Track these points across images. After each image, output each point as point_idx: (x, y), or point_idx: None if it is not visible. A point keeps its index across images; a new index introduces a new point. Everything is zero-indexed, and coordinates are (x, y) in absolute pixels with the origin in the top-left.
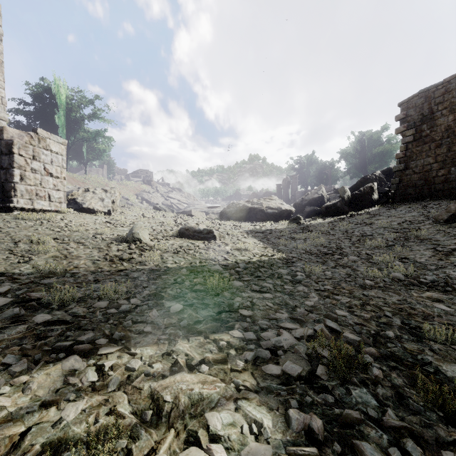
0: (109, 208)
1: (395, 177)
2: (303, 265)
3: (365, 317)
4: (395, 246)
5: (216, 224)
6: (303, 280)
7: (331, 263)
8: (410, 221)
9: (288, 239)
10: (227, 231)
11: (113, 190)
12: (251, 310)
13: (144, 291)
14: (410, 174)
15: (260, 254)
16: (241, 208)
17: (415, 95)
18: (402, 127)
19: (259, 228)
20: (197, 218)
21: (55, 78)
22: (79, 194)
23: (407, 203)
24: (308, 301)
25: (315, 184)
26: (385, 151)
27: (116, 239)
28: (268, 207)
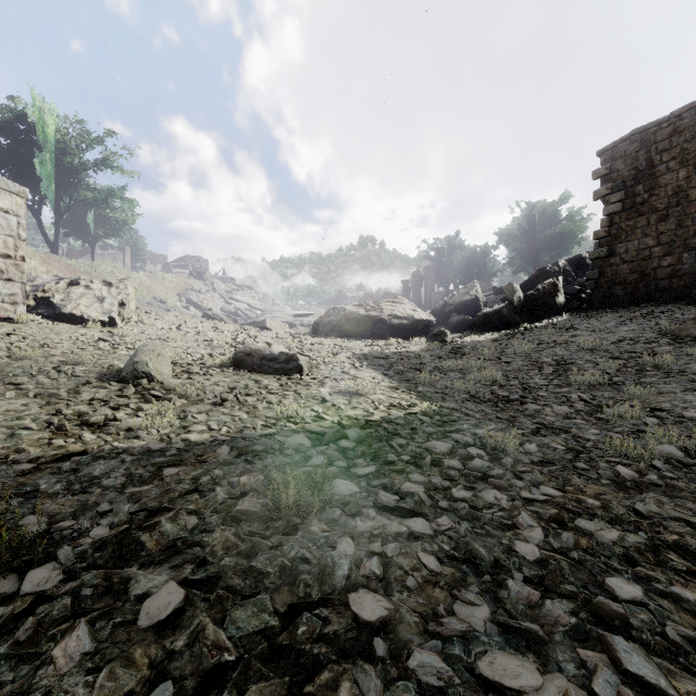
0: (112, 314)
1: (592, 269)
2: (474, 428)
3: (695, 605)
4: (624, 383)
5: (305, 344)
6: (489, 470)
7: (527, 421)
8: (632, 340)
9: (434, 371)
10: (324, 357)
11: (123, 283)
12: (382, 591)
13: (95, 528)
14: (616, 264)
15: (386, 402)
16: (347, 316)
17: (625, 137)
18: (605, 189)
19: (380, 350)
20: (275, 333)
21: (35, 96)
22: (59, 289)
23: (614, 310)
24: (519, 539)
25: (460, 282)
26: (566, 232)
27: (101, 373)
28: (393, 315)
